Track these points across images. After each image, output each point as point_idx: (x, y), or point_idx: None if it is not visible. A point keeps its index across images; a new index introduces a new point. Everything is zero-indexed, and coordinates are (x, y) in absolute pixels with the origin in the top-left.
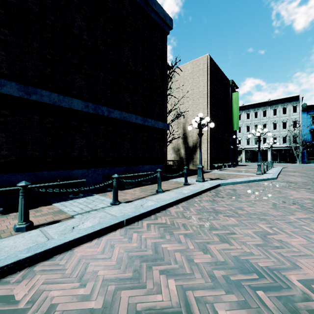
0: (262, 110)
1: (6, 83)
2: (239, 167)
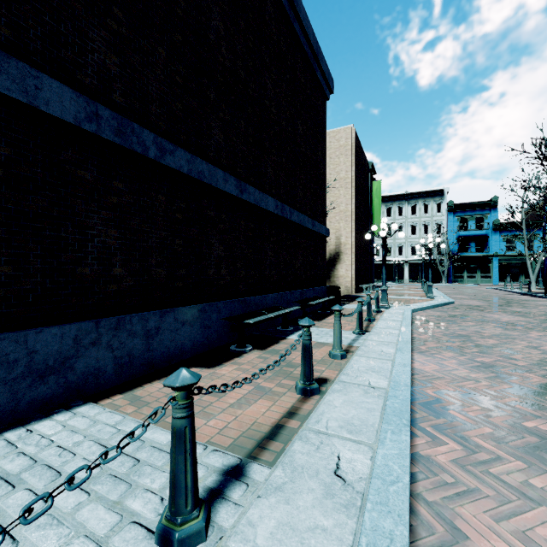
0: (397, 206)
1: (228, 178)
2: None
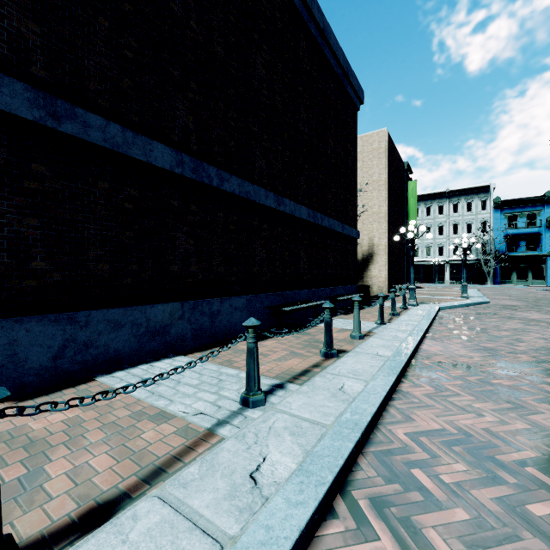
0: (437, 205)
1: (268, 194)
2: (419, 290)
